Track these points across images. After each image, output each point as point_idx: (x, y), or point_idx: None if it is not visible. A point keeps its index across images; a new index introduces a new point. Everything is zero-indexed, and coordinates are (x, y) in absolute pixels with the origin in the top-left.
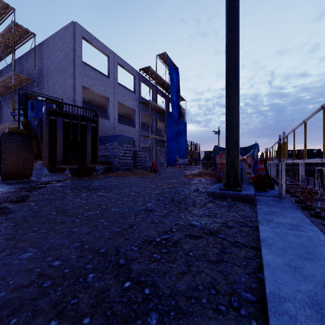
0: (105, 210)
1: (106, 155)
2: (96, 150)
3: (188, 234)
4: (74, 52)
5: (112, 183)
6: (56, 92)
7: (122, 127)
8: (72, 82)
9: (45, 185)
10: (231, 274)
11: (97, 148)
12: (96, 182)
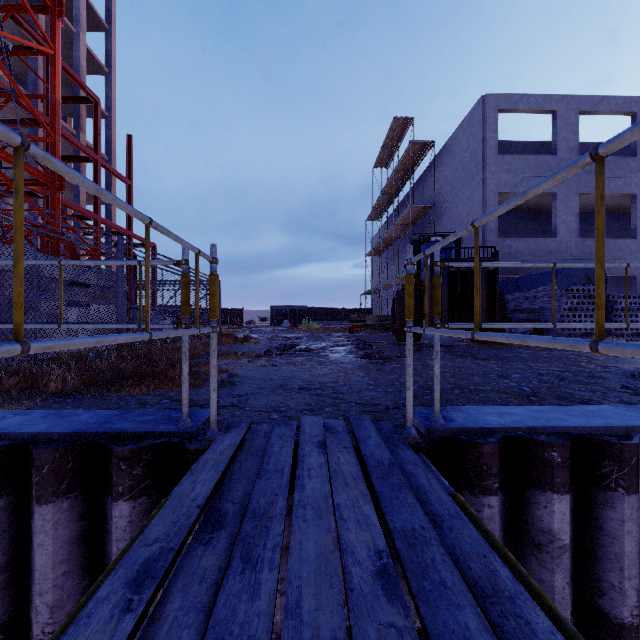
0: (460, 371)
1: (537, 309)
2: (495, 305)
3: (503, 391)
4: (484, 144)
5: (518, 354)
6: (460, 214)
7: (590, 245)
8: (481, 194)
9: (431, 348)
10: (489, 403)
11: (495, 301)
12: (495, 351)
